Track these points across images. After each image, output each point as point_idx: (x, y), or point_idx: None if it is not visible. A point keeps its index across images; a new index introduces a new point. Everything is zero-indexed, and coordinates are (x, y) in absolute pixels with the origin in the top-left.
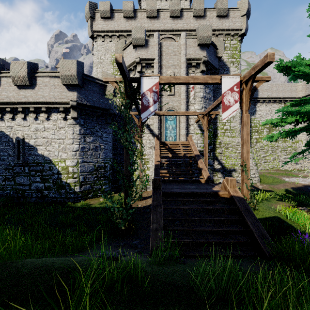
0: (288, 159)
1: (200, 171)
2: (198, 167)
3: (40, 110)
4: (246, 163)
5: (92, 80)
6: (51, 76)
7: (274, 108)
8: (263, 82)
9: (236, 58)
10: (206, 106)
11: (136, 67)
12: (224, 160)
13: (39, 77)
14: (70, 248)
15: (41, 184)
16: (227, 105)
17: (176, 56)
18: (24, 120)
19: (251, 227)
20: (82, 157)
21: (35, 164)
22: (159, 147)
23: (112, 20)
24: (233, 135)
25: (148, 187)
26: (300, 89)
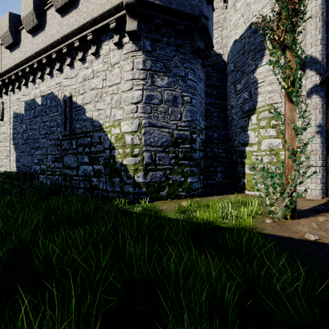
0: None
1: None
2: None
3: (89, 44)
4: None
5: None
6: None
7: None
8: None
9: None
10: None
11: None
12: None
13: None
14: None
15: (89, 167)
16: None
17: None
18: (72, 69)
19: None
20: (148, 116)
21: (83, 135)
22: None
23: None
24: None
25: None
26: None
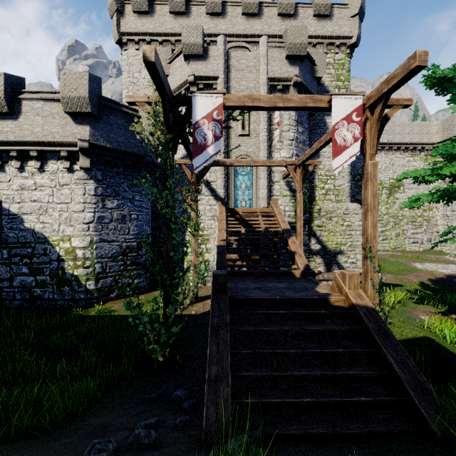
0: (418, 234)
1: (292, 256)
2: (288, 250)
3: (29, 155)
4: (372, 244)
5: (116, 108)
6: (45, 98)
7: (397, 158)
8: (400, 107)
9: (343, 81)
10: (298, 154)
11: (189, 90)
12: (325, 237)
13: (26, 100)
14: (48, 417)
15: (30, 277)
16: (342, 145)
17: (251, 74)
18: (2, 172)
19: (397, 369)
20: (100, 233)
21: (20, 245)
22: (224, 218)
23: (151, 17)
24: (338, 199)
25: (208, 279)
26: (435, 131)
